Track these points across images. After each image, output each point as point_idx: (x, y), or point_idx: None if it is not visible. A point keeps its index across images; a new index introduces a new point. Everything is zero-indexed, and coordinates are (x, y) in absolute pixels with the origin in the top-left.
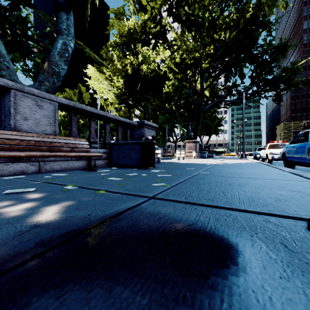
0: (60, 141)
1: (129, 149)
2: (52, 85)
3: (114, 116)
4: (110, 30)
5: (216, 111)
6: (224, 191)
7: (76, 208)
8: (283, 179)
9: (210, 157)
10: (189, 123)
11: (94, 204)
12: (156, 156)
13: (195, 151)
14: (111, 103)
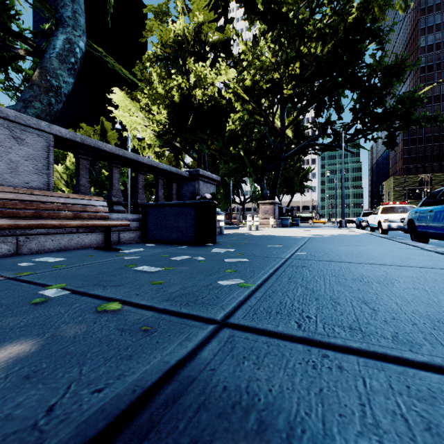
0: (54, 200)
1: (174, 215)
2: (46, 107)
3: (150, 162)
4: (147, 37)
5: (301, 160)
6: (365, 300)
7: (27, 373)
8: (443, 268)
9: (294, 225)
10: (263, 176)
11: (83, 353)
12: (217, 225)
13: (274, 217)
14: (148, 145)
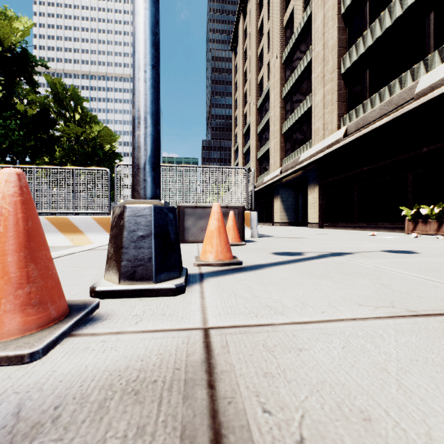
0: None
1: None
2: None
3: None
4: None
5: None
6: None
7: None
8: None
9: None
10: None
11: None
12: None
13: None
14: None
